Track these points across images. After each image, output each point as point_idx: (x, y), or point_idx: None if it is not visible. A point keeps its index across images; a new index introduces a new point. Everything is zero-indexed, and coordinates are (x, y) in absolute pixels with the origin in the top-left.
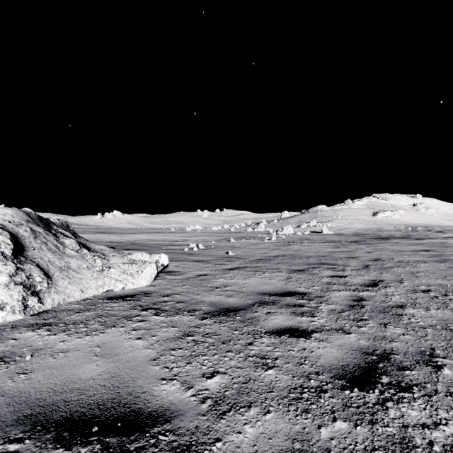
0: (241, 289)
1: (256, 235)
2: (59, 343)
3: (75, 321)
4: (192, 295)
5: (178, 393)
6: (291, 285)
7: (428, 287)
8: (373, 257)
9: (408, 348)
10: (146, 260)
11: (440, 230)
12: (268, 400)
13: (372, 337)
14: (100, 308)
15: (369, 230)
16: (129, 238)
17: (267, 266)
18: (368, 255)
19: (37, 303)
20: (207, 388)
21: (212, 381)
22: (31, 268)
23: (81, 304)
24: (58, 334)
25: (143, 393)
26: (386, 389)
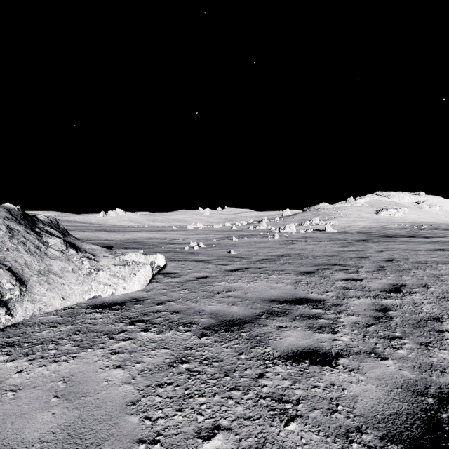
0: (245, 294)
1: (258, 233)
2: (13, 375)
3: (44, 340)
4: (190, 302)
5: None
6: (302, 290)
7: None
8: (386, 258)
9: None
10: (140, 262)
11: (447, 228)
12: None
13: (417, 366)
14: (80, 321)
15: (374, 228)
16: (130, 236)
17: (273, 267)
18: (380, 254)
19: (5, 315)
20: None
21: (211, 445)
22: None
23: (59, 314)
24: (17, 360)
25: None
26: None
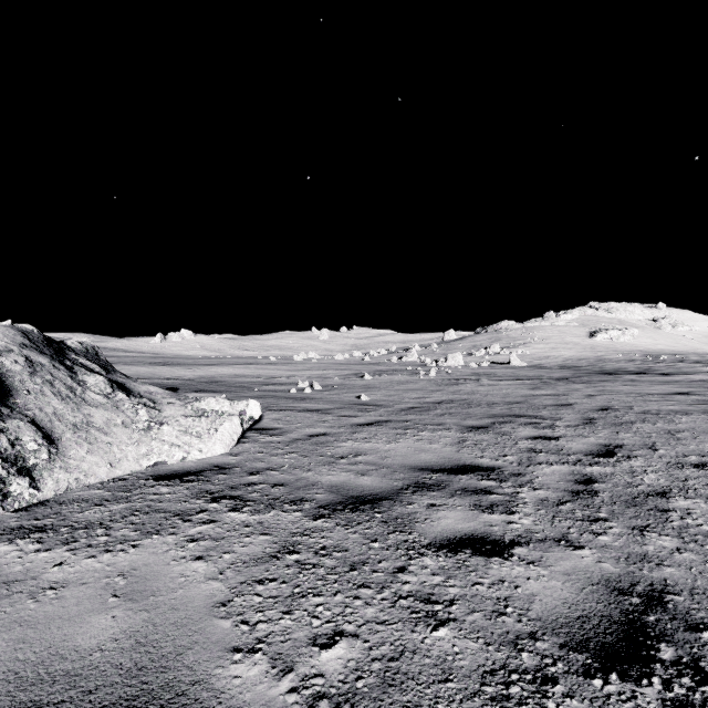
0: (382, 460)
1: (405, 368)
2: (51, 569)
3: (90, 523)
4: (300, 471)
5: (262, 685)
6: (468, 454)
7: (702, 457)
8: (598, 405)
9: (695, 580)
10: (223, 411)
11: (699, 360)
12: (442, 703)
13: (623, 557)
14: (139, 497)
15: (585, 360)
16: (204, 372)
17: (425, 420)
18: (589, 401)
19: (28, 488)
20: (321, 671)
21: (331, 654)
22: (20, 427)
23: (106, 488)
24: (54, 549)
25: (193, 685)
26: (674, 677)
